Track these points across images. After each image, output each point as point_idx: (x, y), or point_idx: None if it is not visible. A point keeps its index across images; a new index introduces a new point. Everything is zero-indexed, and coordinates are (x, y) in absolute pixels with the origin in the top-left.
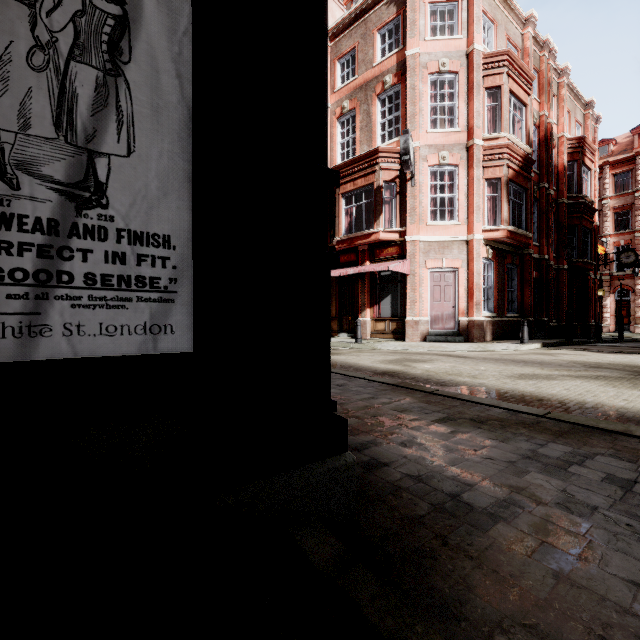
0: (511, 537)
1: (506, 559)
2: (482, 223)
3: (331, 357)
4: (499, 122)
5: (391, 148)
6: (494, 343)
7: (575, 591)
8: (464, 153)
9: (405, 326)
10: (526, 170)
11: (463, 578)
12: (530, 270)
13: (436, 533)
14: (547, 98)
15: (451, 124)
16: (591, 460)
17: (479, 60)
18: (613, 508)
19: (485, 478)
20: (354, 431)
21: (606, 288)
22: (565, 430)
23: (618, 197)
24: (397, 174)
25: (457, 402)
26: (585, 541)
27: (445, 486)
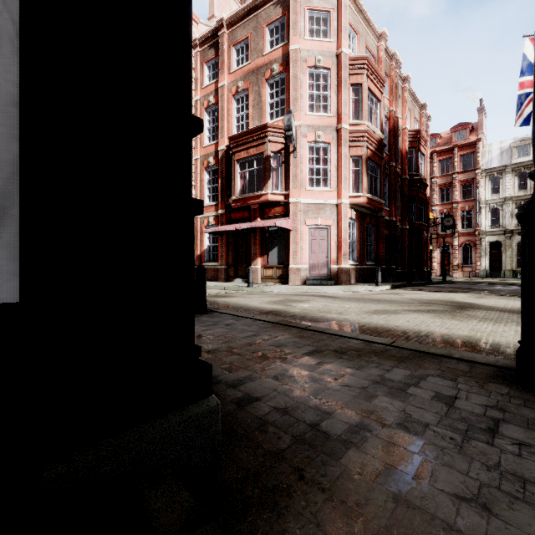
0: (360, 463)
1: (354, 487)
2: (348, 190)
3: (225, 299)
4: (361, 112)
5: (278, 125)
6: (357, 285)
7: (411, 513)
8: (335, 134)
9: (289, 272)
10: (380, 151)
11: (314, 515)
12: (383, 229)
13: (294, 467)
14: (395, 98)
15: (325, 110)
16: (424, 381)
17: (346, 61)
18: (440, 424)
19: (342, 405)
20: (233, 368)
21: (434, 244)
22: (406, 356)
23: (442, 177)
24: (282, 147)
25: (325, 336)
26: (419, 459)
27: (307, 416)
